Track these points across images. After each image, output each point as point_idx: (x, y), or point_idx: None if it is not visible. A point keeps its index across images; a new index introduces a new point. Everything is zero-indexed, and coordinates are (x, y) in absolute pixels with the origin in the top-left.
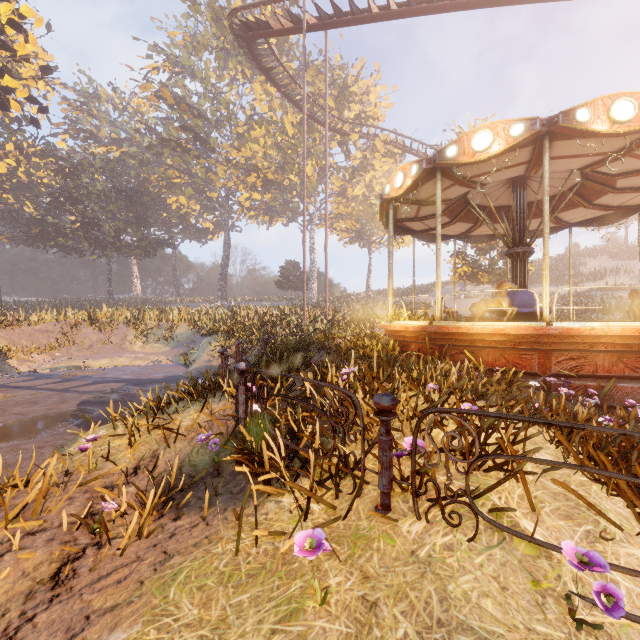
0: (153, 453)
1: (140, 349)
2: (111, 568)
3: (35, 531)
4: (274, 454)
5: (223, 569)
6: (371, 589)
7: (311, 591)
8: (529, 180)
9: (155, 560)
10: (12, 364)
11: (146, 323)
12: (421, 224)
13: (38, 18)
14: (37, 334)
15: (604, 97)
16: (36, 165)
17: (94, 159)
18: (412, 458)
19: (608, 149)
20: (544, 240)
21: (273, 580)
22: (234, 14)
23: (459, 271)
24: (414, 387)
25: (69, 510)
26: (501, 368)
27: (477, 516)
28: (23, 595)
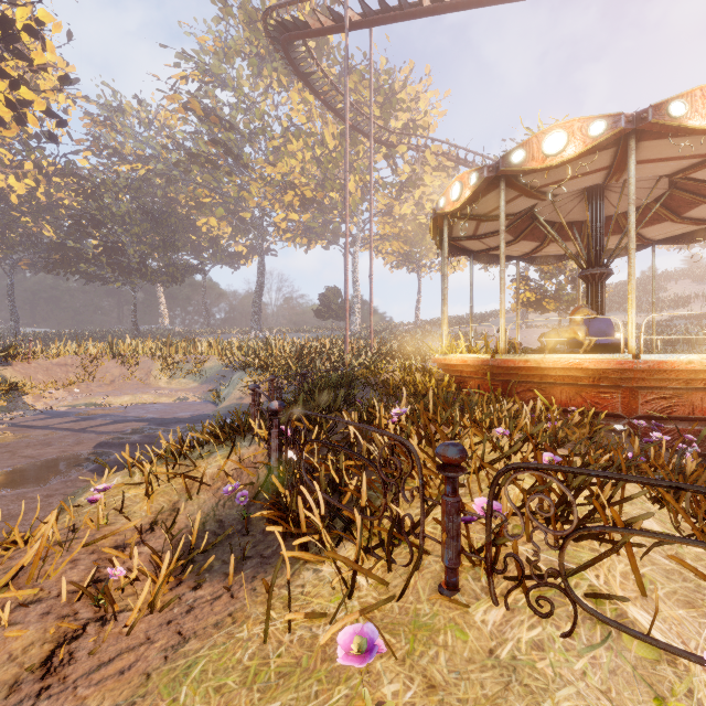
0: (173, 505)
1: (166, 385)
2: (114, 652)
3: (29, 602)
4: (312, 512)
5: (248, 663)
6: (439, 704)
7: (359, 703)
8: (607, 190)
9: (167, 644)
10: (27, 401)
11: (172, 356)
12: (480, 243)
13: (56, 23)
14: (55, 368)
15: (704, 87)
16: (56, 185)
17: (118, 178)
18: (487, 526)
19: (705, 150)
20: (629, 258)
21: (310, 683)
22: (269, 13)
23: (521, 297)
24: (479, 432)
25: (71, 575)
26: (577, 408)
27: (575, 605)
28: (6, 686)
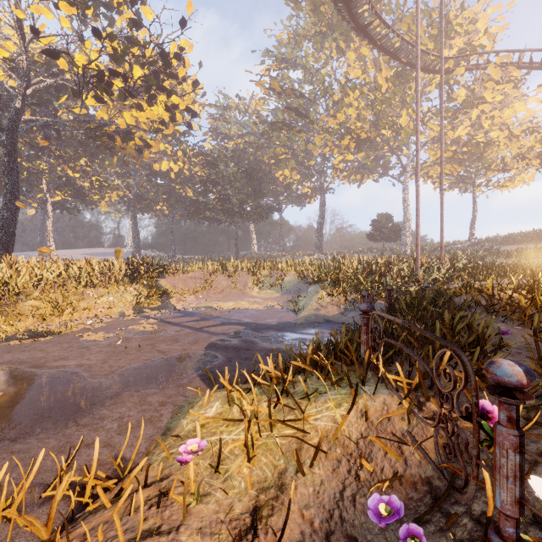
0: (279, 477)
1: (257, 294)
2: None
3: None
4: None
5: None
6: None
7: None
8: None
9: None
10: (172, 302)
11: (261, 272)
12: None
13: (190, 45)
14: (189, 280)
15: None
16: (194, 163)
17: (227, 151)
18: None
19: None
20: None
21: None
22: None
23: None
24: None
25: None
26: None
27: None
28: None
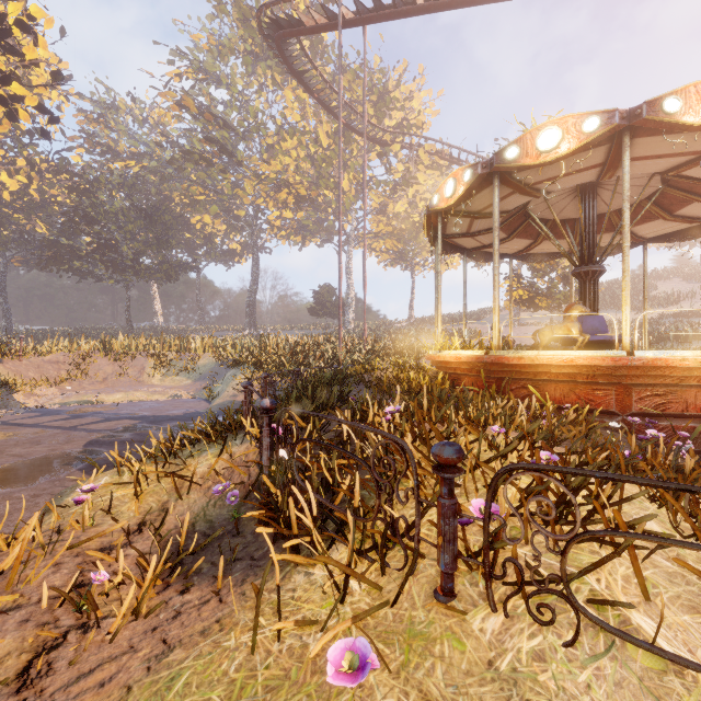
0: (162, 505)
1: (159, 382)
2: (96, 662)
3: (7, 609)
4: (304, 512)
5: (234, 675)
6: None
7: None
8: (599, 188)
9: (151, 653)
10: (18, 398)
11: (166, 353)
12: (473, 241)
13: (48, 18)
14: (46, 365)
15: (698, 83)
16: (49, 182)
17: (111, 175)
18: (485, 529)
19: (699, 147)
20: (624, 254)
21: (299, 699)
22: (262, 11)
23: (514, 295)
24: (474, 430)
25: (53, 580)
26: (571, 405)
27: (578, 613)
28: None
